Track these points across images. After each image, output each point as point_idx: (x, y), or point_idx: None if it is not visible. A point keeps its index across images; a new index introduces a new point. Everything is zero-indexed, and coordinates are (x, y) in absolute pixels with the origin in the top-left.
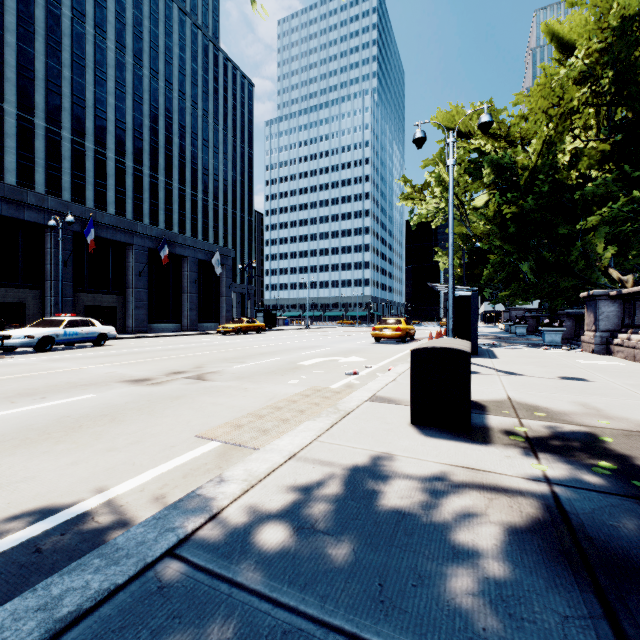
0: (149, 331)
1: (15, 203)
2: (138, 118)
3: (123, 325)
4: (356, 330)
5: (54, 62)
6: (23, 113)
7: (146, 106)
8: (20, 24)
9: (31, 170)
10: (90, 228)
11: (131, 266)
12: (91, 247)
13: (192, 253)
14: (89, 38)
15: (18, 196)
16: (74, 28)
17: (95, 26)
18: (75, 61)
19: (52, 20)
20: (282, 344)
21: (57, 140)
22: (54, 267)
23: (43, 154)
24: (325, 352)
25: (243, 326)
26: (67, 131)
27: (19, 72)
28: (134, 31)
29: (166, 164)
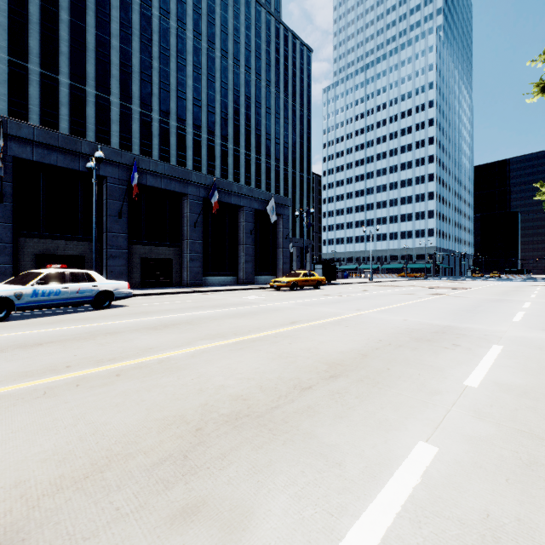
0: (205, 284)
1: (70, 153)
2: (211, 95)
3: (179, 278)
4: (438, 285)
5: (146, 56)
6: (124, 102)
7: (218, 83)
8: (121, 29)
9: (129, 148)
10: (134, 172)
11: (186, 217)
12: (134, 192)
13: (248, 202)
14: (172, 32)
15: (72, 146)
16: (161, 25)
17: (177, 20)
18: (162, 53)
19: (145, 21)
20: (361, 317)
21: (148, 121)
22: (109, 218)
23: (138, 134)
24: (542, 380)
25: (299, 280)
26: (156, 113)
27: (121, 69)
28: (208, 19)
29: (234, 133)
